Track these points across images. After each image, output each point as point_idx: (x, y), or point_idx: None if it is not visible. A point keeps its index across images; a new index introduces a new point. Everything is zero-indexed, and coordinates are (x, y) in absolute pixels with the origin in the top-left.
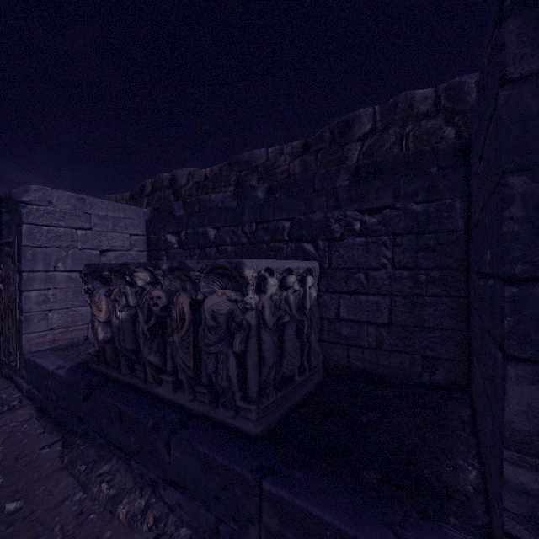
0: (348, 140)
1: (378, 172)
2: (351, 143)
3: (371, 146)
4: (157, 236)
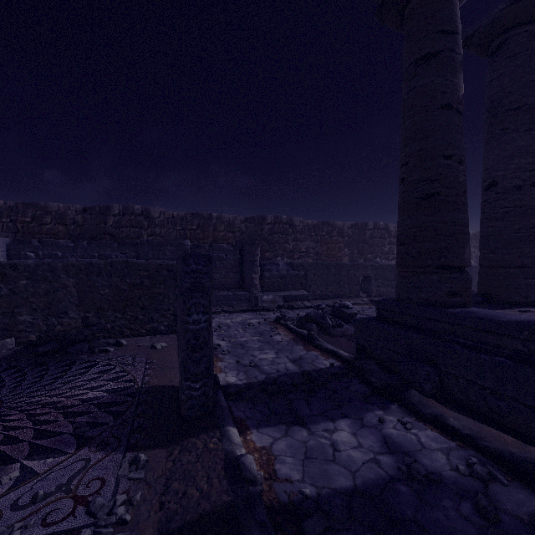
0: (108, 214)
1: (125, 245)
2: (110, 216)
3: (119, 220)
4: (17, 252)
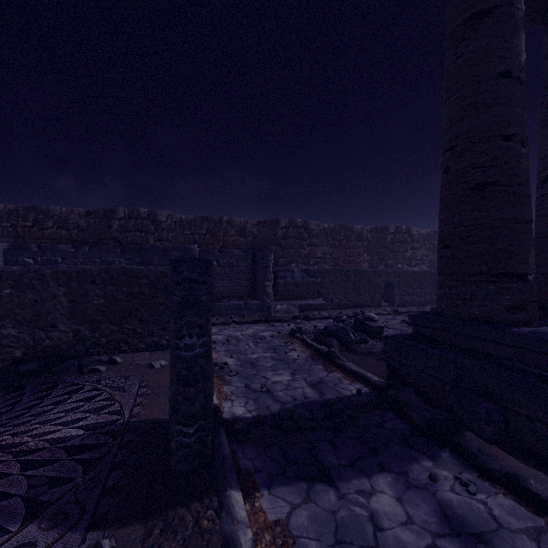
0: (113, 218)
1: (129, 250)
2: (115, 220)
3: (124, 224)
4: (15, 258)
